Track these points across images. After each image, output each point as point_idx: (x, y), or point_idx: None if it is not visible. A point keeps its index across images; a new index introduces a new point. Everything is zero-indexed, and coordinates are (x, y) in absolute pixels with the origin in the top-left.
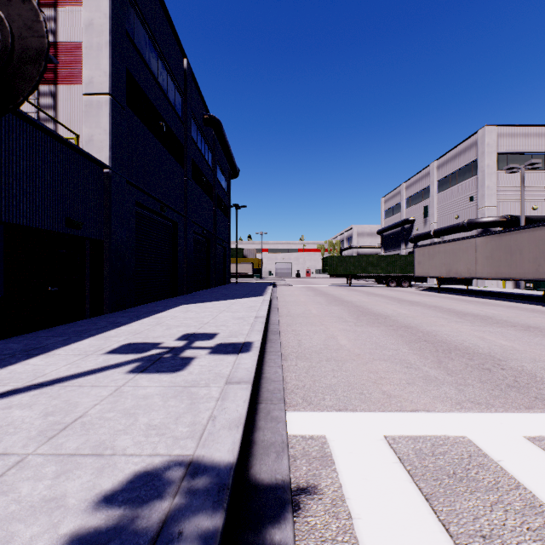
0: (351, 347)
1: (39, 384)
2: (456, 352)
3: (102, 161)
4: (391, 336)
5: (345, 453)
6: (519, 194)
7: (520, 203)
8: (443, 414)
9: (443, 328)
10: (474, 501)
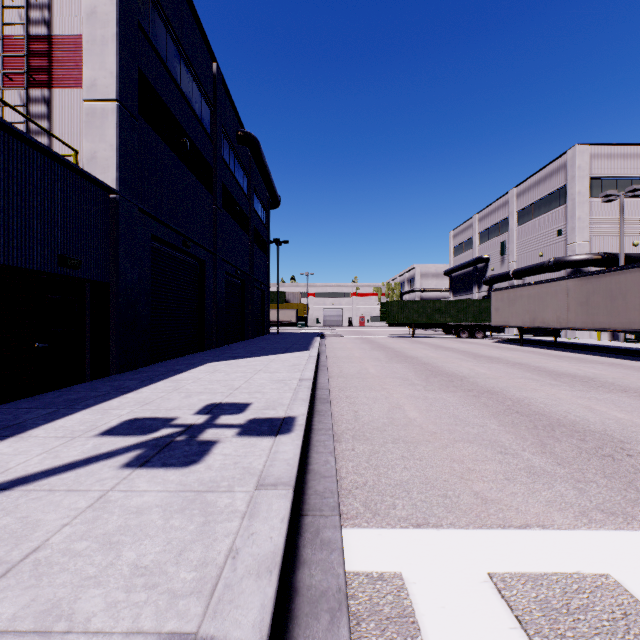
0: (423, 422)
1: None
2: (561, 429)
3: (108, 184)
4: (472, 406)
5: (434, 608)
6: (617, 227)
7: (619, 237)
8: (566, 532)
9: (536, 393)
10: None
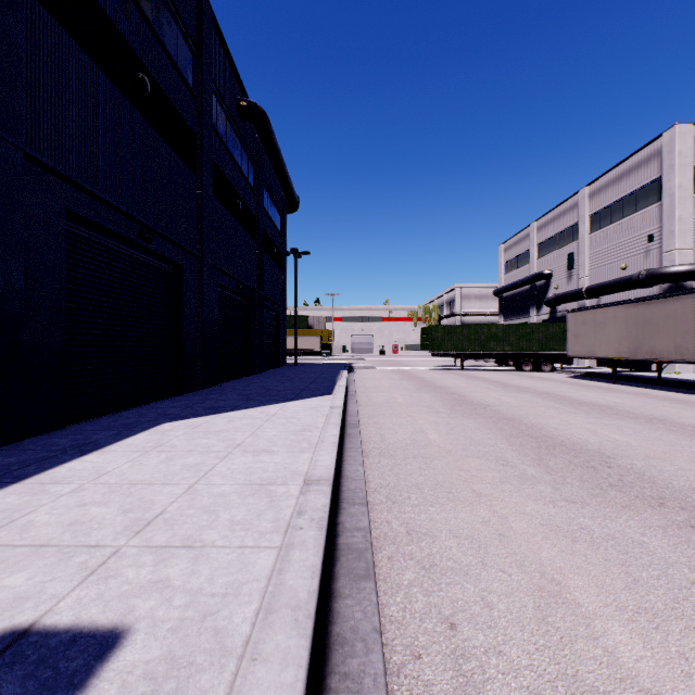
0: None
1: None
2: None
3: None
4: None
5: None
6: None
7: None
8: None
9: None
10: None
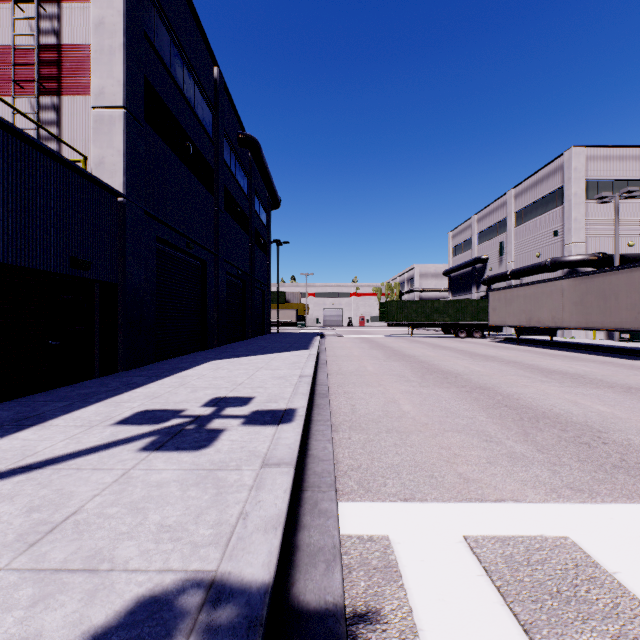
0: (416, 415)
1: (27, 466)
2: (545, 420)
3: (115, 188)
4: (464, 400)
5: (414, 561)
6: (613, 228)
7: (614, 238)
8: (536, 505)
9: (526, 389)
10: (589, 635)
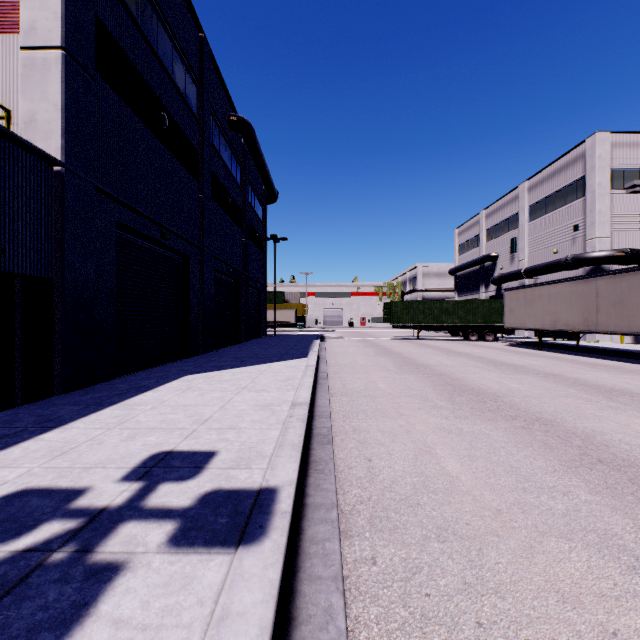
0: (472, 484)
1: None
2: None
3: (50, 153)
4: (530, 448)
5: None
6: None
7: None
8: None
9: (603, 424)
10: None
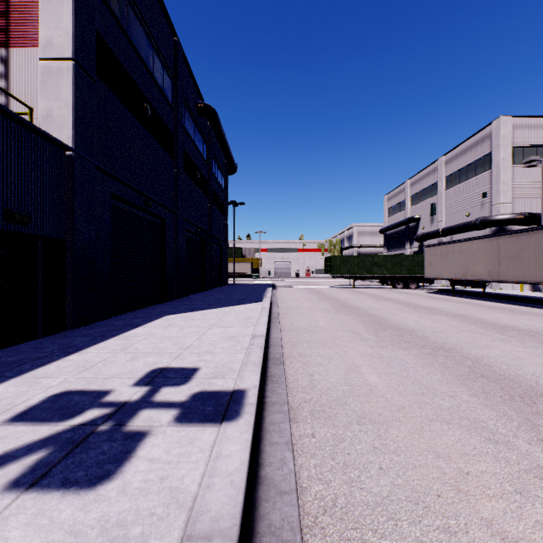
0: (386, 391)
1: None
2: (542, 401)
3: (63, 141)
4: (432, 367)
5: None
6: (537, 190)
7: (541, 198)
8: None
9: (491, 351)
10: None
